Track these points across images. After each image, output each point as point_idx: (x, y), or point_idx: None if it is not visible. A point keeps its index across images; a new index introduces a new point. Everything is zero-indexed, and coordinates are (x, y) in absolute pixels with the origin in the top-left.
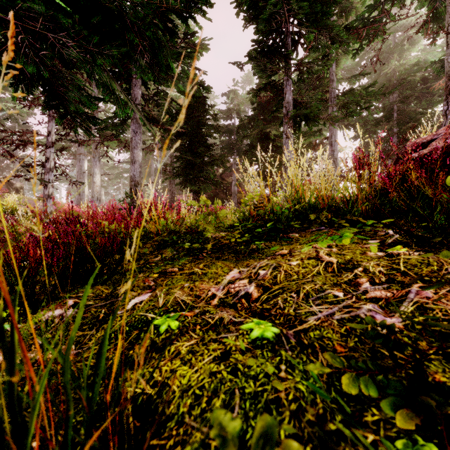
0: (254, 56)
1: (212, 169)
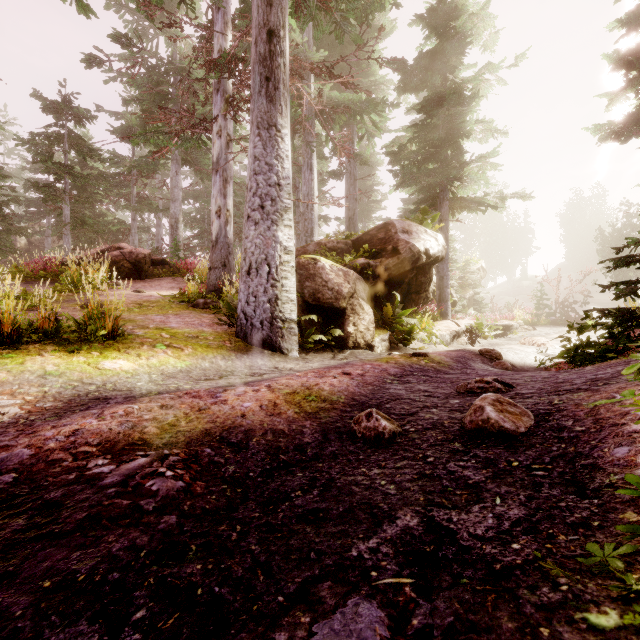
0: (38, 188)
1: (9, 239)
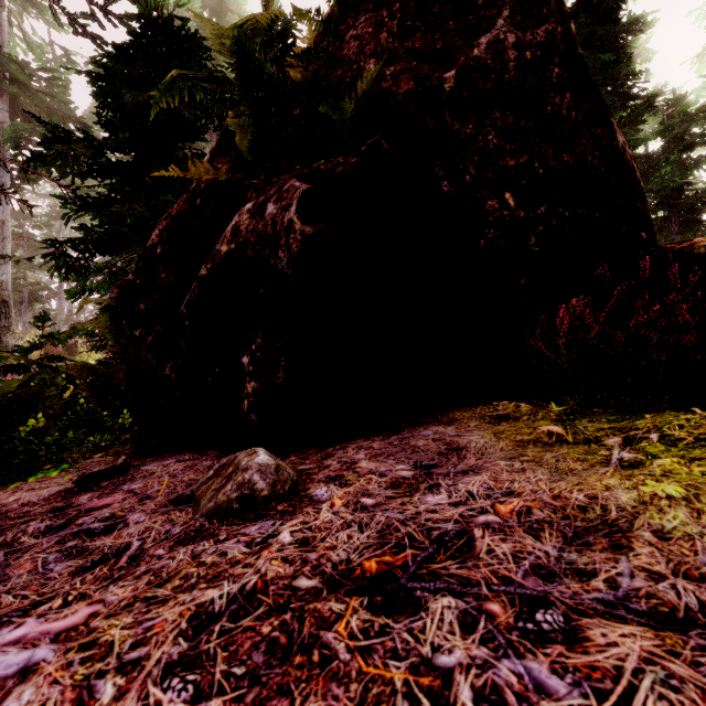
0: None
1: None
